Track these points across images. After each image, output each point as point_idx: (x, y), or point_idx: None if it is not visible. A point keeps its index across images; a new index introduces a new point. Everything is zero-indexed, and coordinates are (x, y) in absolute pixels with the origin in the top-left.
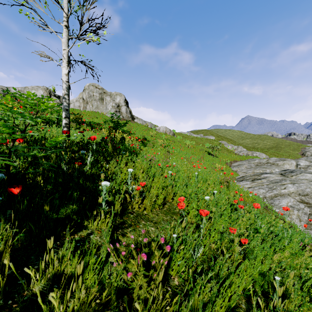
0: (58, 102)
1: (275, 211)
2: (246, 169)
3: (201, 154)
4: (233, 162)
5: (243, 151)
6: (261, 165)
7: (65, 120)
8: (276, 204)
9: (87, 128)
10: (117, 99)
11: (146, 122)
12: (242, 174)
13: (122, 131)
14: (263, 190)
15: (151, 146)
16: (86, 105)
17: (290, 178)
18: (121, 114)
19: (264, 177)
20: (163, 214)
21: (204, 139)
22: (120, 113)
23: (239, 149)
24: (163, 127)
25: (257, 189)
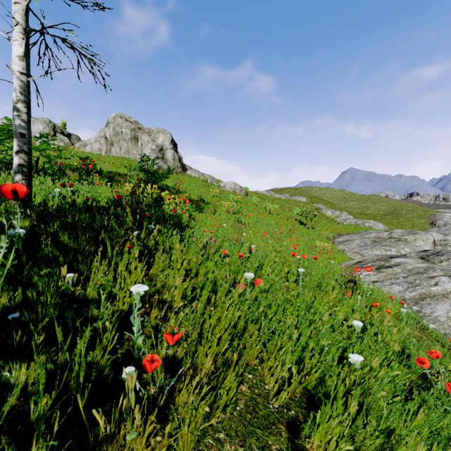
0: (68, 143)
1: (428, 327)
2: (359, 247)
3: (289, 224)
4: (336, 236)
5: (350, 219)
6: (380, 240)
7: (18, 158)
8: (428, 315)
9: (102, 181)
10: (159, 139)
11: (204, 175)
12: (353, 255)
13: (164, 188)
14: (399, 286)
15: (212, 212)
16: (110, 147)
17: (440, 266)
18: (166, 162)
19: (397, 263)
20: (236, 441)
21: (291, 201)
22: (163, 160)
23: (342, 216)
24: (231, 184)
25: (388, 284)
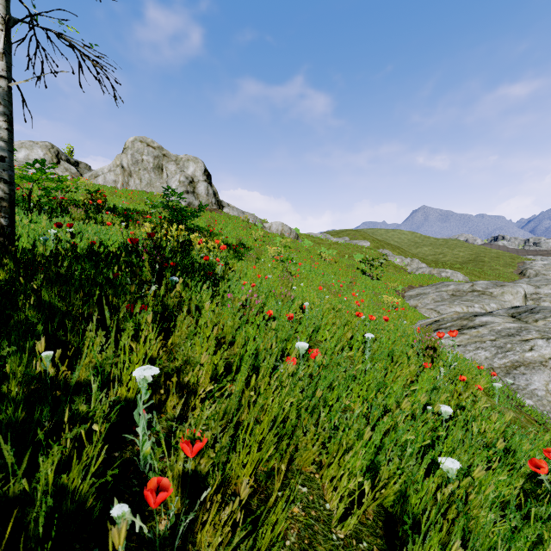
0: (75, 173)
1: (523, 404)
2: (435, 303)
3: (350, 274)
4: (407, 288)
5: (423, 268)
6: (460, 294)
7: None
8: (522, 388)
9: (116, 221)
10: (189, 169)
11: (245, 214)
12: (427, 312)
13: (195, 230)
14: (486, 352)
15: (254, 260)
16: (127, 178)
17: (536, 326)
18: (197, 197)
19: (482, 322)
20: None
21: (352, 246)
22: (194, 195)
23: (414, 264)
24: (278, 224)
25: (473, 350)
